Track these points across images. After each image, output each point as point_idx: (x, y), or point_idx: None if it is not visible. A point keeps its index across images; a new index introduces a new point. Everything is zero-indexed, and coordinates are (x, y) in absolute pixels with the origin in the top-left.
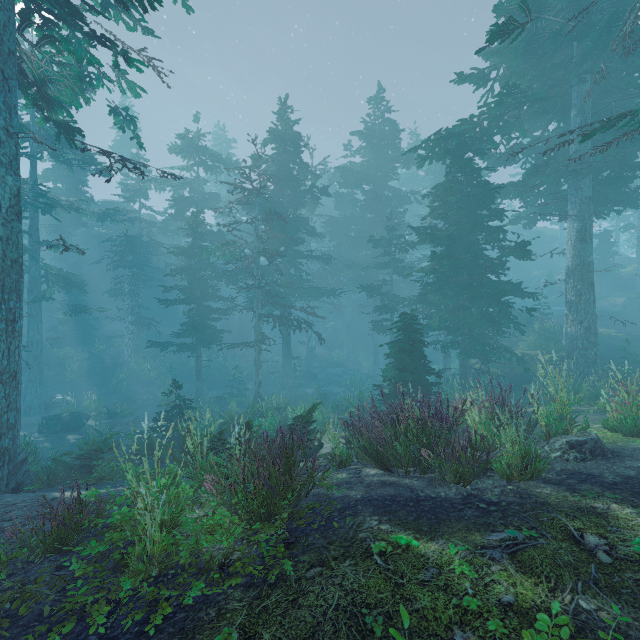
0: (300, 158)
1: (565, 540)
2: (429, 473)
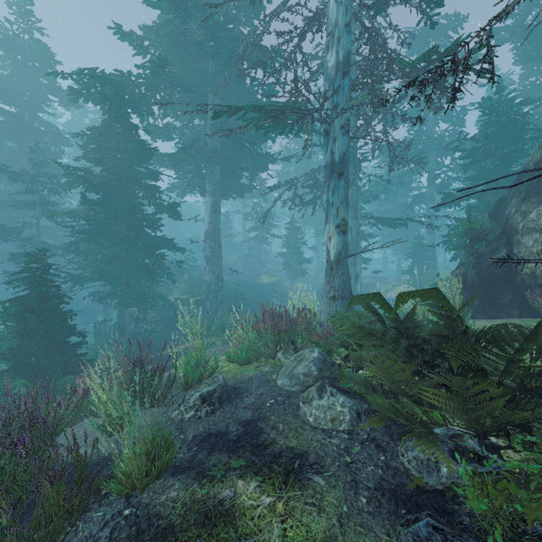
0: None
1: None
2: None
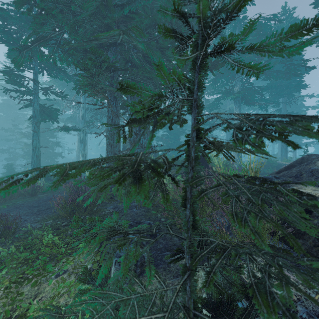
0: None
1: None
2: None
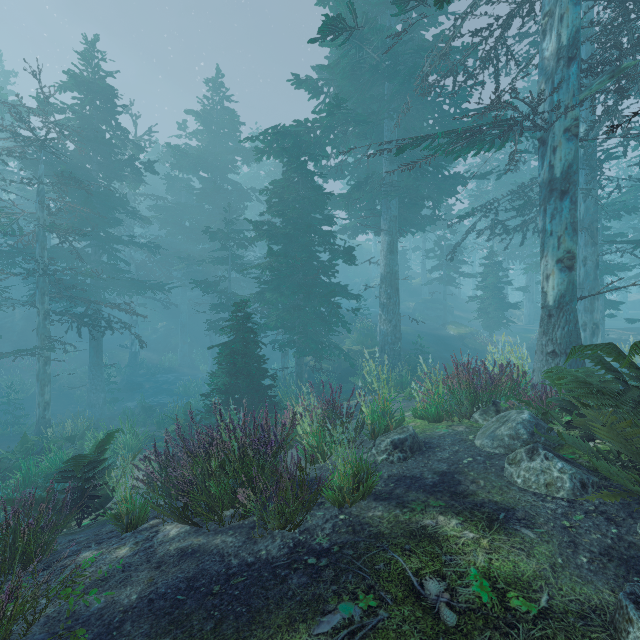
0: (116, 120)
1: (406, 599)
2: (251, 516)
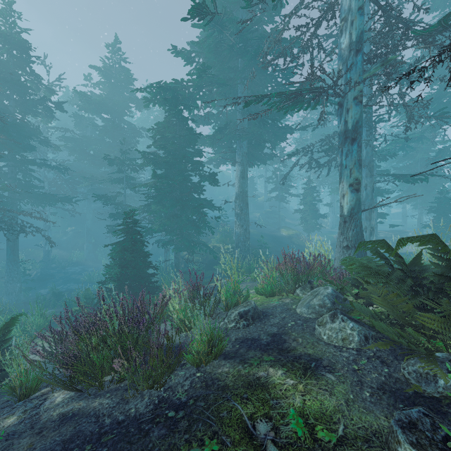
0: (30, 67)
1: (242, 440)
2: (126, 379)
